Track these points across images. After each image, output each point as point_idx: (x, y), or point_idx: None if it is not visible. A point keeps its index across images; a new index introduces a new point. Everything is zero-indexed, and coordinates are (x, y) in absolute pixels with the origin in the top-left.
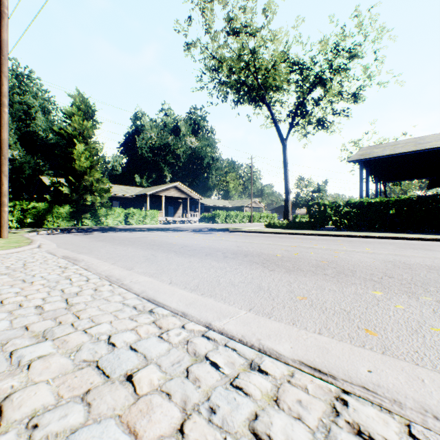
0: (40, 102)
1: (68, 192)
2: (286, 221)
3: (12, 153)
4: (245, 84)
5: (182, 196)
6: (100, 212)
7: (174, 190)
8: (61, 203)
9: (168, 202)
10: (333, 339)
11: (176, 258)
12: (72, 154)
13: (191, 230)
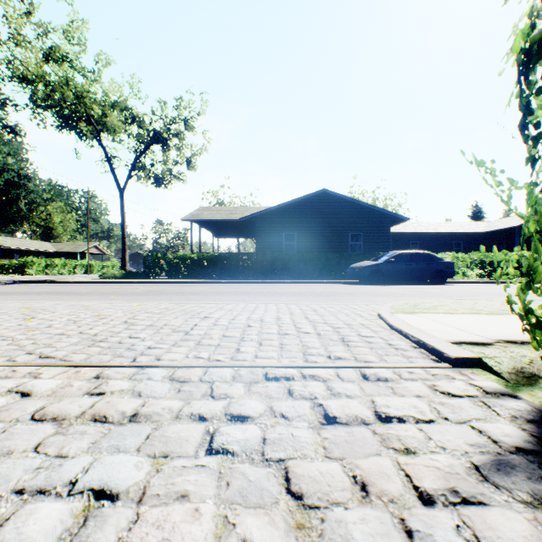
0: None
1: None
2: (123, 272)
3: None
4: (73, 113)
5: None
6: None
7: None
8: None
9: None
10: (76, 301)
11: None
12: None
13: None
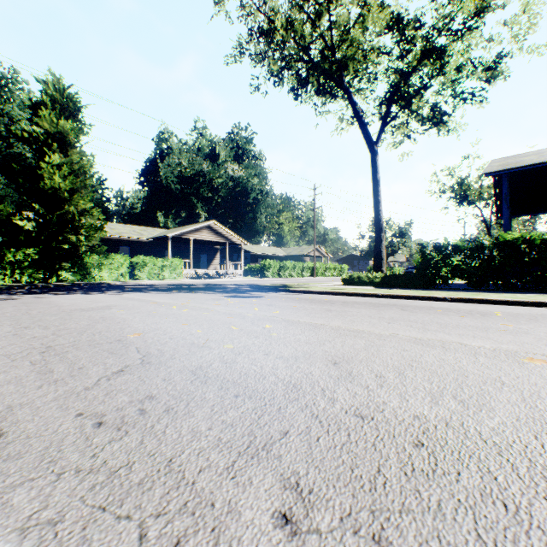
0: (28, 115)
1: (31, 229)
2: (380, 274)
3: None
4: (310, 58)
5: (219, 241)
6: (89, 260)
7: (207, 232)
8: (22, 245)
9: (199, 248)
10: None
11: None
12: (41, 170)
13: (221, 289)
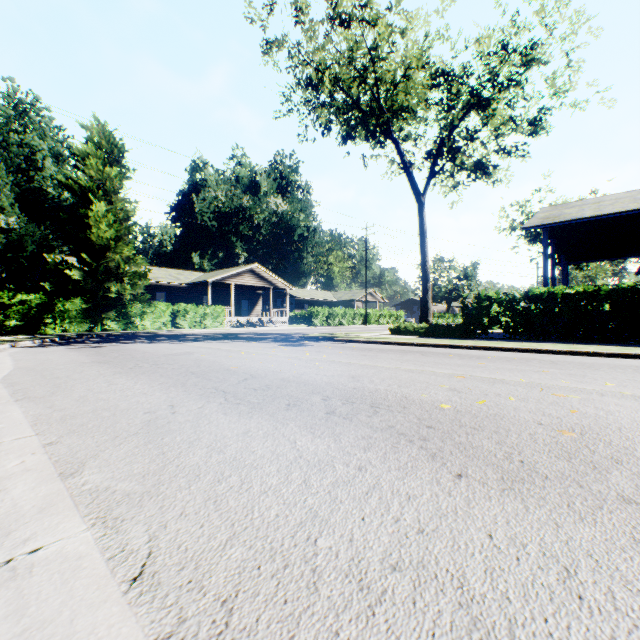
0: (49, 144)
1: (79, 278)
2: (425, 324)
3: (6, 220)
4: (358, 107)
5: (262, 285)
6: (132, 308)
7: (249, 276)
8: (69, 294)
9: (240, 294)
10: None
11: (218, 417)
12: (87, 218)
13: (272, 339)
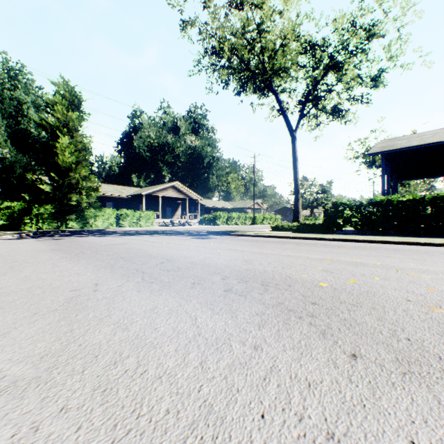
0: (32, 98)
1: (49, 191)
2: (296, 223)
3: (1, 152)
4: (248, 69)
5: (181, 197)
6: (88, 213)
7: (172, 190)
8: (42, 202)
9: (166, 203)
10: None
11: (132, 294)
12: (55, 148)
13: (187, 234)
